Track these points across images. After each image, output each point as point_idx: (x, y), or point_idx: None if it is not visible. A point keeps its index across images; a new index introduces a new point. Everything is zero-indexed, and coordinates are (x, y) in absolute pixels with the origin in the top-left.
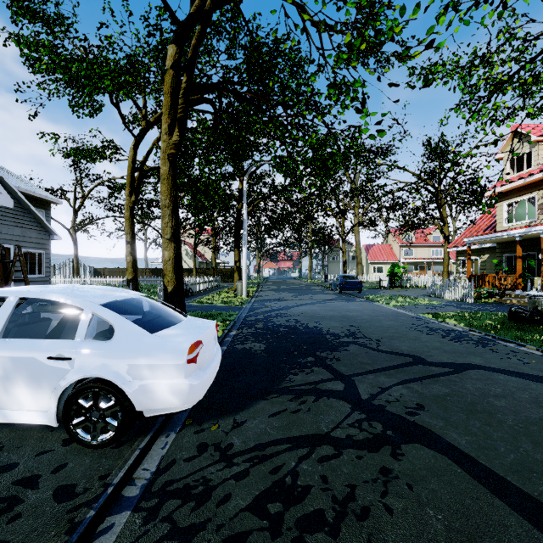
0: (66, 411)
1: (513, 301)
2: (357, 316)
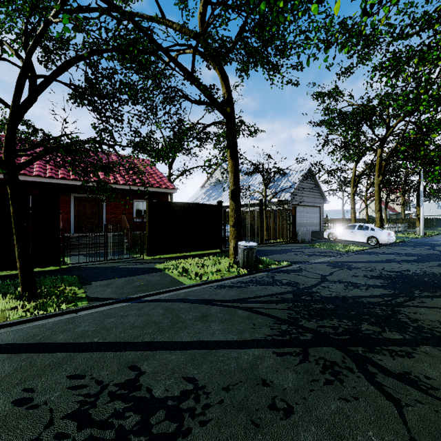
0: (368, 240)
1: None
2: None
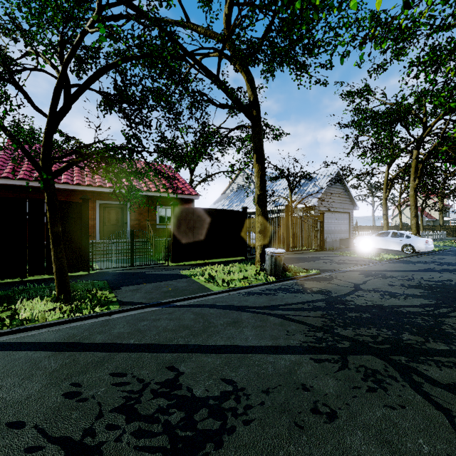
0: (403, 248)
1: None
2: None
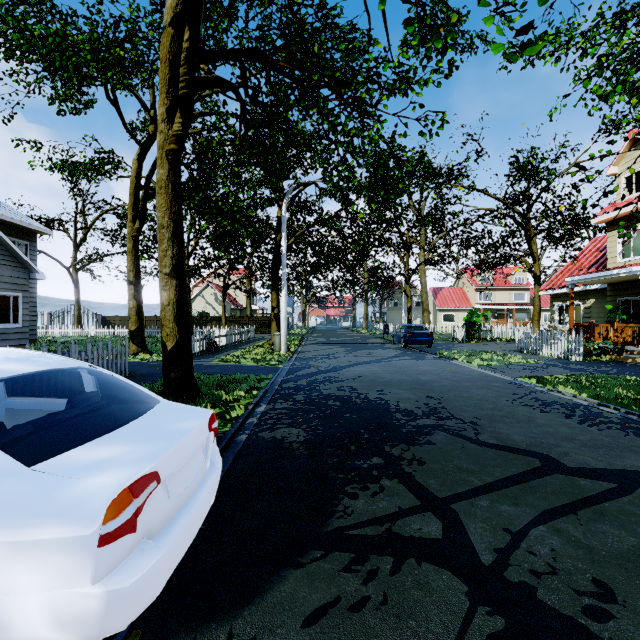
0: None
1: (637, 360)
2: (434, 380)
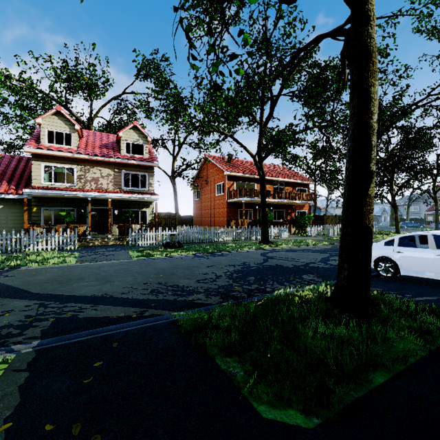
0: None
1: (96, 243)
2: (156, 267)
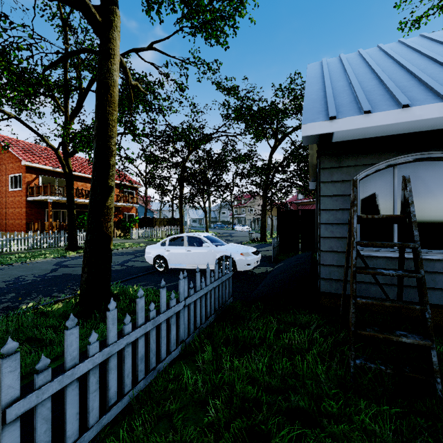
0: None
1: None
2: None
